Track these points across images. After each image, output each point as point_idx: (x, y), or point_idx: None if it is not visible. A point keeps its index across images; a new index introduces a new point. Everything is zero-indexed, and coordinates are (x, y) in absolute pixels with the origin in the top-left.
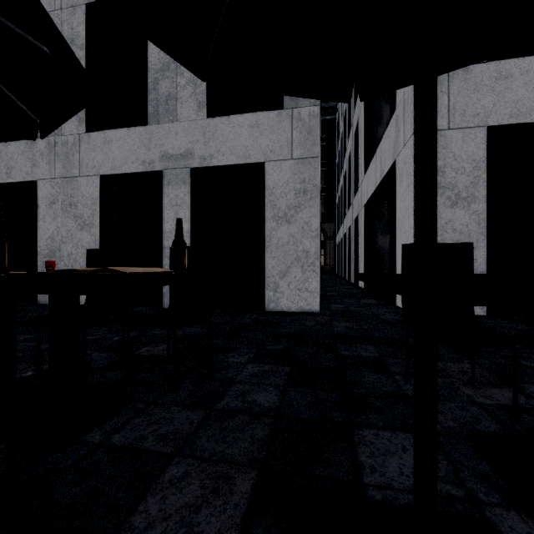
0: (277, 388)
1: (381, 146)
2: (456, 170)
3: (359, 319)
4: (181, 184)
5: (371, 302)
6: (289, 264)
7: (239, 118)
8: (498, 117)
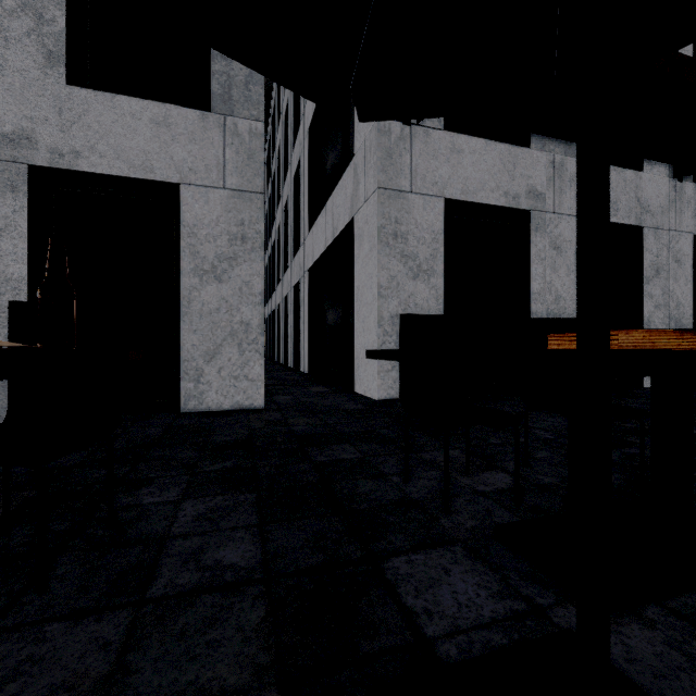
0: (249, 531)
1: (334, 198)
2: (418, 239)
3: (319, 413)
4: (5, 191)
5: (323, 390)
6: (219, 340)
7: (132, 104)
8: (453, 190)
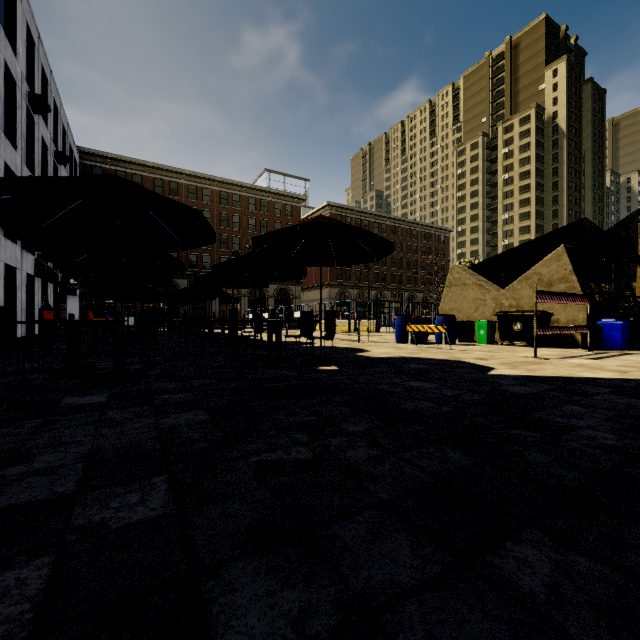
0: None
1: None
2: None
3: None
4: None
5: None
6: None
7: None
8: None
